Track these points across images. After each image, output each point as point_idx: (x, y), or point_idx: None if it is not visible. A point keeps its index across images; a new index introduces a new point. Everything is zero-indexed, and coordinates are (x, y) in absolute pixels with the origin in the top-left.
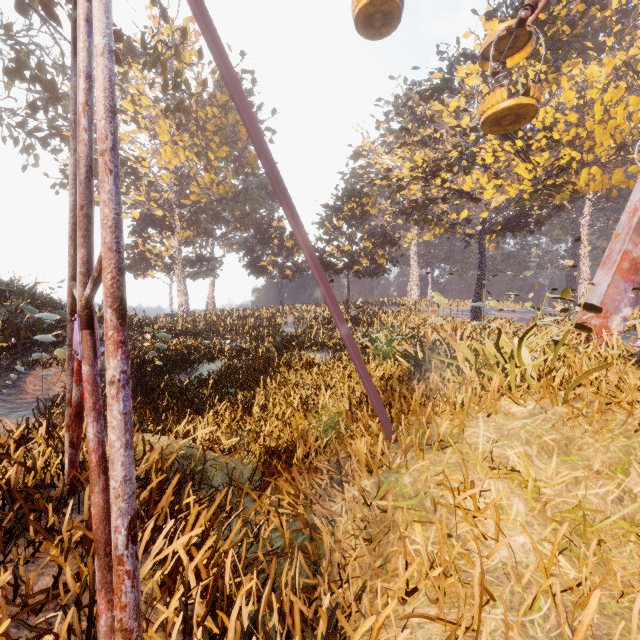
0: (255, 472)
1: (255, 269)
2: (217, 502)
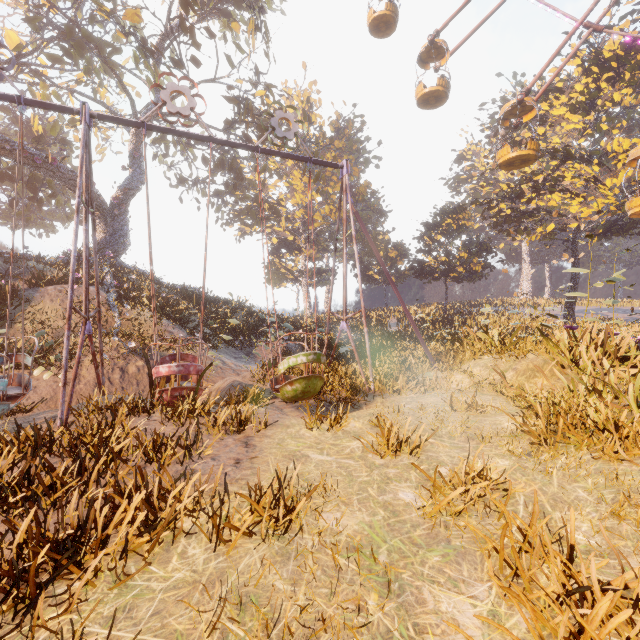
0: None
1: (364, 278)
2: None
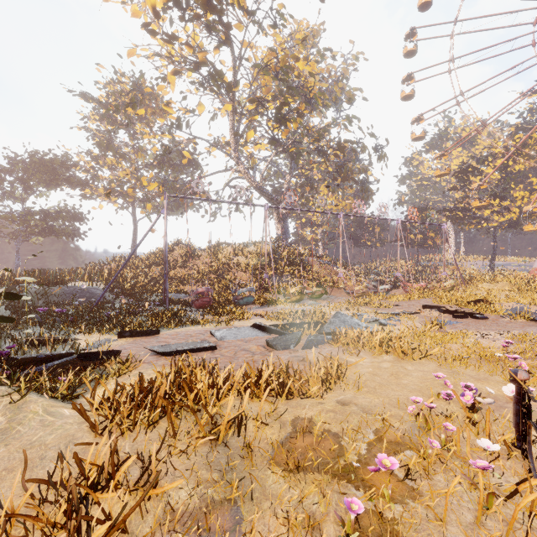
0: None
1: (360, 244)
2: None
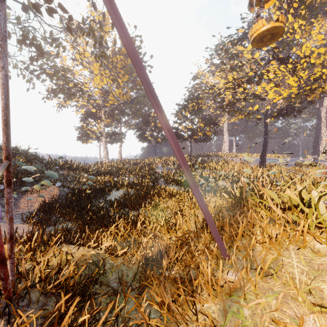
0: (136, 274)
1: (142, 138)
2: (107, 312)
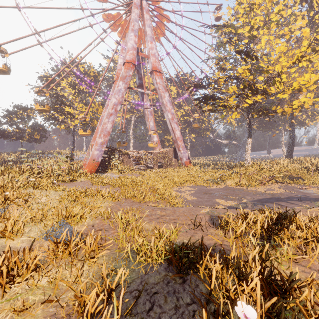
0: None
1: None
2: None
